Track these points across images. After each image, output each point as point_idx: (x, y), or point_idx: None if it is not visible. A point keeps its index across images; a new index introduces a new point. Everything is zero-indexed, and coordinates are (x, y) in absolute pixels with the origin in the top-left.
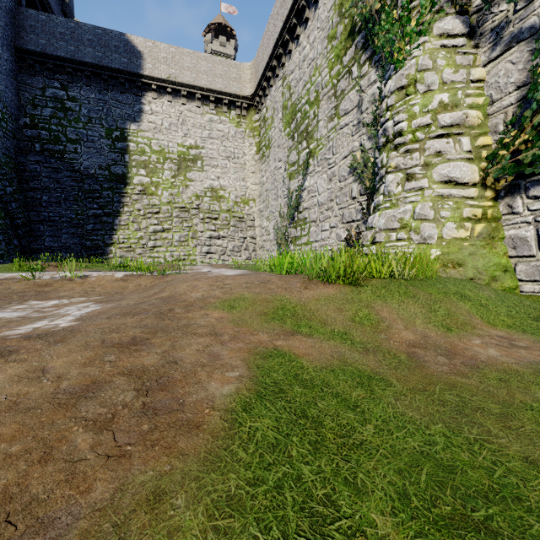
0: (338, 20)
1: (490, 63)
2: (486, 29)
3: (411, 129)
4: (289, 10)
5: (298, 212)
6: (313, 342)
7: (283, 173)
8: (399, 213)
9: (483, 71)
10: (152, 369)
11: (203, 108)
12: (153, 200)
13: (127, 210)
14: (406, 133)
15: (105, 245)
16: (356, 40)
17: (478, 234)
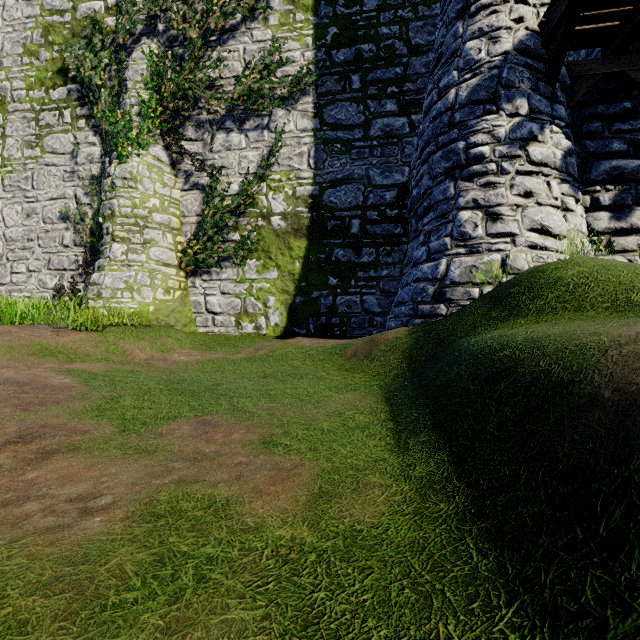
0: (43, 42)
1: (184, 191)
2: (182, 168)
3: (134, 214)
4: None
5: None
6: (90, 364)
7: None
8: (124, 276)
9: (180, 194)
10: (2, 381)
11: None
12: None
13: None
14: (129, 216)
15: None
16: (70, 85)
17: (178, 298)
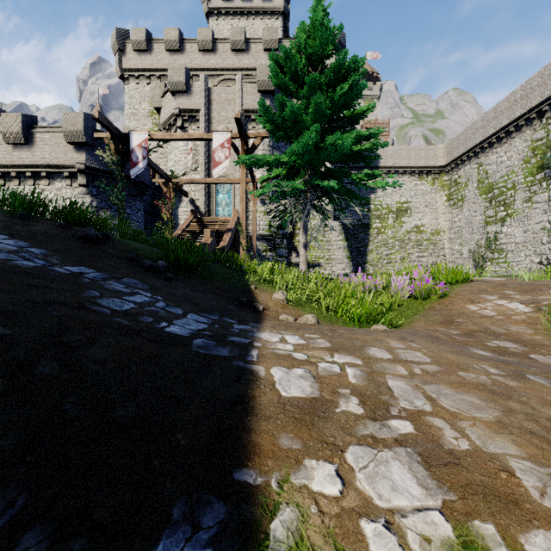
0: (532, 156)
1: None
2: None
3: None
4: (490, 135)
5: (495, 244)
6: None
7: (478, 220)
8: None
9: None
10: None
11: (411, 178)
12: (384, 236)
13: (371, 243)
14: None
15: (363, 263)
16: (545, 171)
17: None
